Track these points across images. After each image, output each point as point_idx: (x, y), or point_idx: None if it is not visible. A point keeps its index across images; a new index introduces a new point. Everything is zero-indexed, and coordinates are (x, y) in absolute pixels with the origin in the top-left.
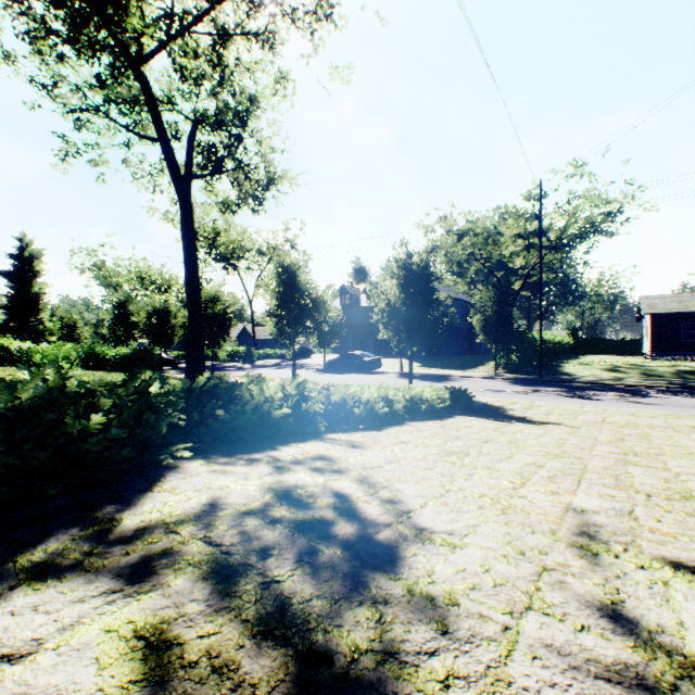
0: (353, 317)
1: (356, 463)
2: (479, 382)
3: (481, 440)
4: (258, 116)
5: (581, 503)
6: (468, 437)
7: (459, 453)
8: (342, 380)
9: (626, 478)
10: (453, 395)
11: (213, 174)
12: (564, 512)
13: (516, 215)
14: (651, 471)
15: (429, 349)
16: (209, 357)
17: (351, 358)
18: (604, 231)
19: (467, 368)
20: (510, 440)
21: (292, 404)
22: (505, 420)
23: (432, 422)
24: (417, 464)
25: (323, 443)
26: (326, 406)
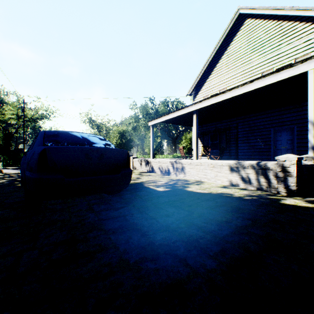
0: None
1: None
2: None
3: None
4: None
5: None
6: None
7: None
8: None
9: None
10: None
11: None
12: None
13: (14, 106)
14: None
15: None
16: None
17: None
18: (48, 118)
19: None
20: None
21: None
22: None
23: None
24: None
25: None
26: None
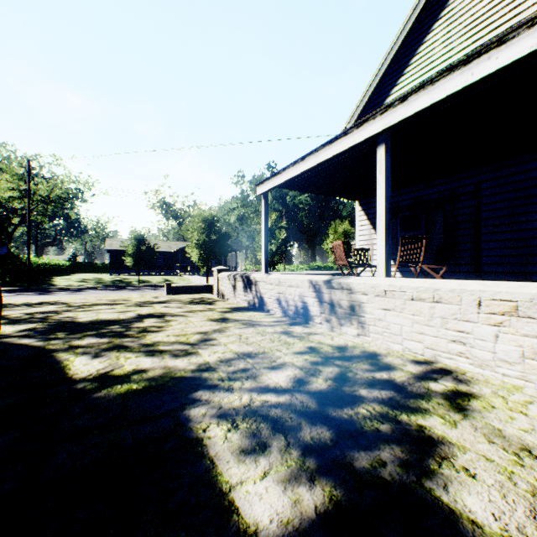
0: None
1: None
2: None
3: None
4: None
5: None
6: None
7: None
8: None
9: None
10: None
11: None
12: None
13: (13, 173)
14: None
15: None
16: None
17: None
18: (81, 198)
19: None
20: None
21: None
22: None
23: None
24: None
25: None
26: None
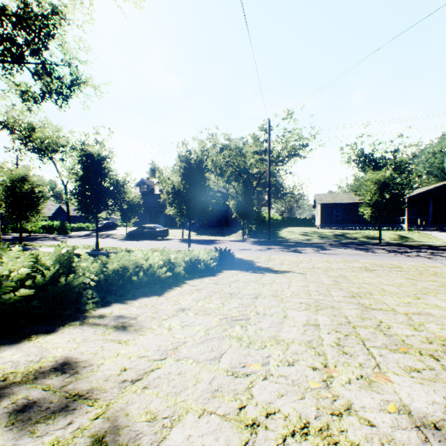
0: (149, 201)
1: (113, 370)
2: (234, 244)
3: (252, 295)
4: (65, 31)
5: (414, 401)
6: (240, 293)
7: (241, 318)
8: (139, 245)
9: (388, 330)
10: (221, 255)
11: (11, 61)
12: (427, 444)
13: (255, 139)
14: (391, 316)
15: (203, 221)
16: (25, 230)
17: (147, 229)
18: (300, 155)
19: (226, 235)
20: (273, 292)
21: (46, 280)
22: (259, 272)
23: (208, 279)
24: (200, 351)
25: (81, 328)
26: (102, 275)
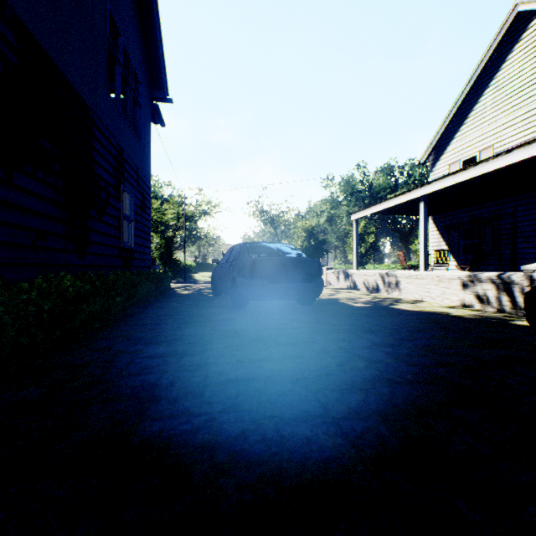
0: None
1: None
2: None
3: None
4: None
5: None
6: None
7: None
8: None
9: None
10: None
11: None
12: None
13: (174, 203)
14: None
15: None
16: None
17: None
18: (210, 215)
19: None
20: None
21: None
22: None
23: None
24: None
25: None
26: None
